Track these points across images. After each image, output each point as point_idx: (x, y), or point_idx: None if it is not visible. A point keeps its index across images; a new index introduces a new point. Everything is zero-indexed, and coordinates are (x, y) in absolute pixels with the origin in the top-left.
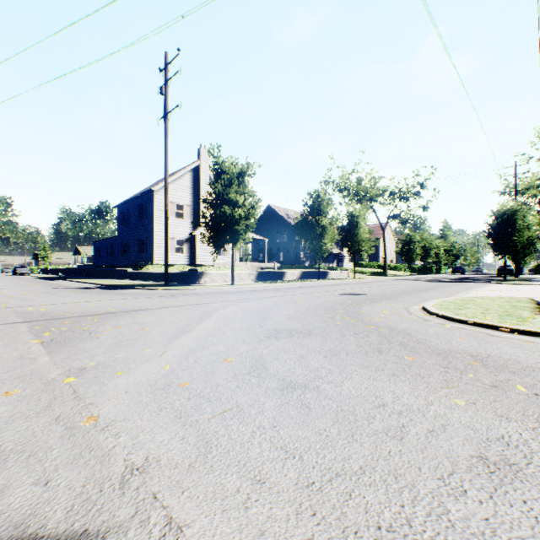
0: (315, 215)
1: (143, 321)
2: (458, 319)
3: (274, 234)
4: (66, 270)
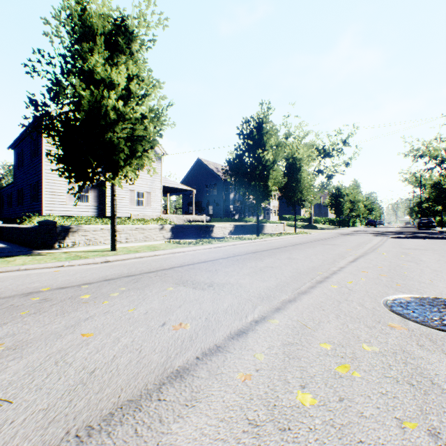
0: (253, 149)
1: None
2: None
3: (204, 188)
4: None
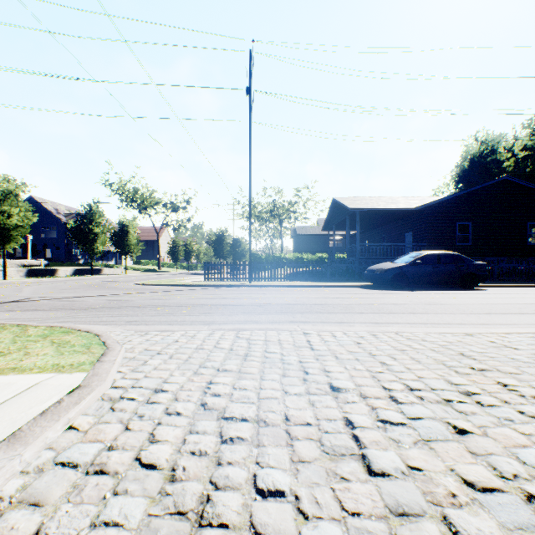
0: (88, 224)
1: None
2: (140, 284)
3: (39, 229)
4: None
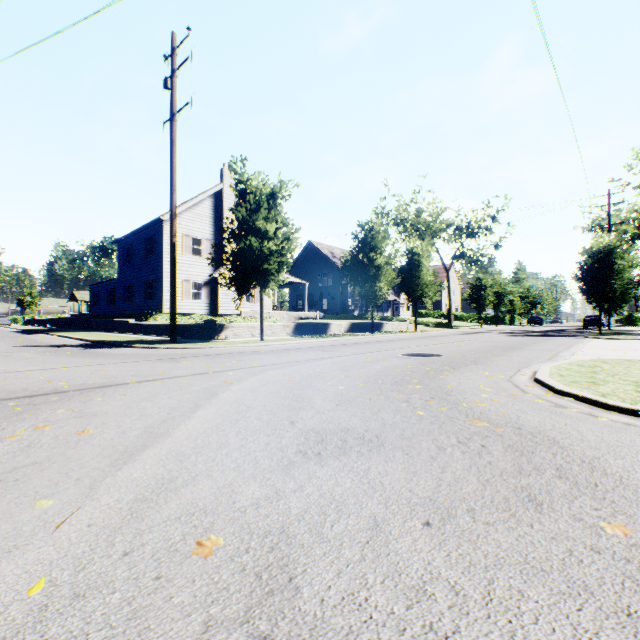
0: (367, 252)
1: (94, 412)
2: (614, 405)
3: (316, 277)
4: (55, 321)
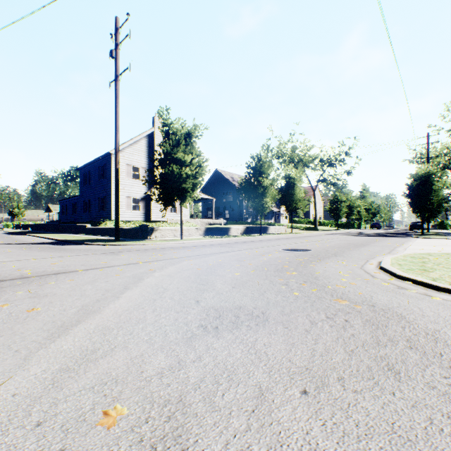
0: (257, 176)
1: (46, 293)
2: (444, 287)
3: (221, 195)
4: (34, 225)
